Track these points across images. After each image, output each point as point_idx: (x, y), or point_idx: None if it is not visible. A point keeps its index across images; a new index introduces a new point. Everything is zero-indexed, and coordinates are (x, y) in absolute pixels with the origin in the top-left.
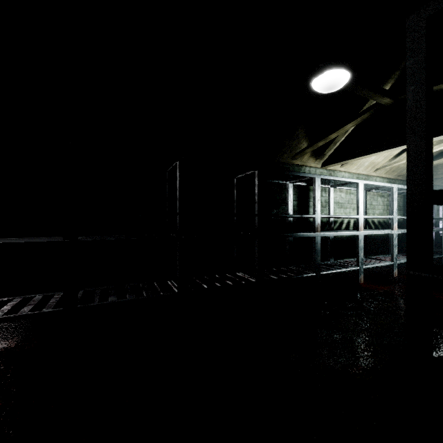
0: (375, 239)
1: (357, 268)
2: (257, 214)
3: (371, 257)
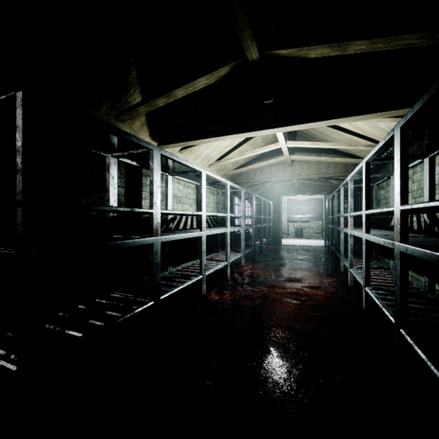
0: (208, 237)
1: (201, 277)
2: (20, 202)
3: (206, 258)
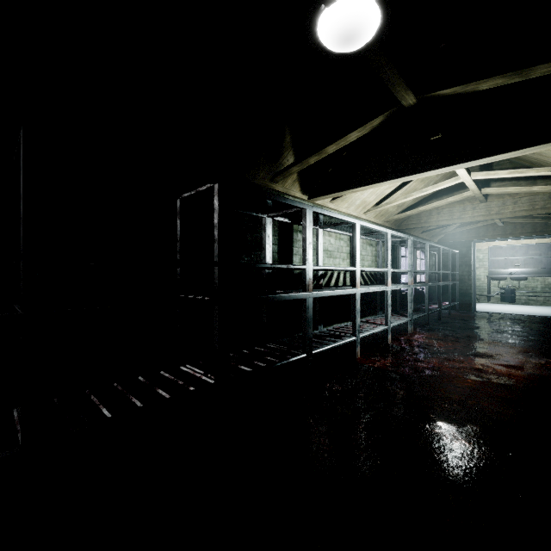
0: (364, 297)
1: (354, 339)
2: (217, 263)
3: (362, 320)
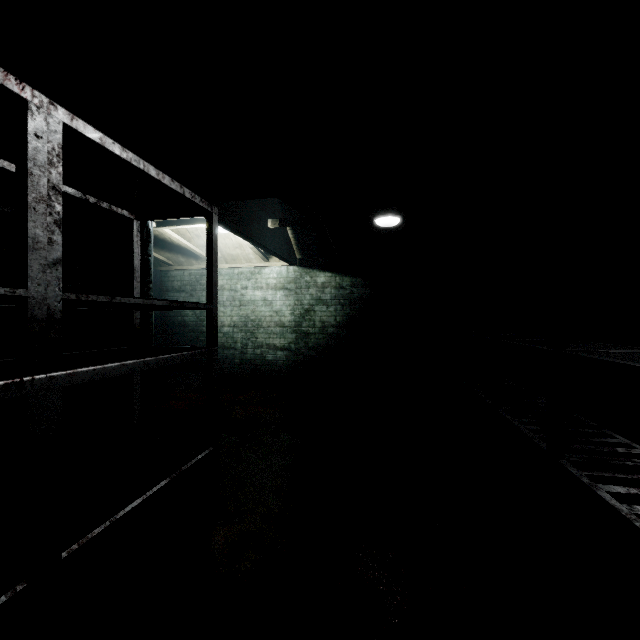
0: None
1: None
2: None
3: None
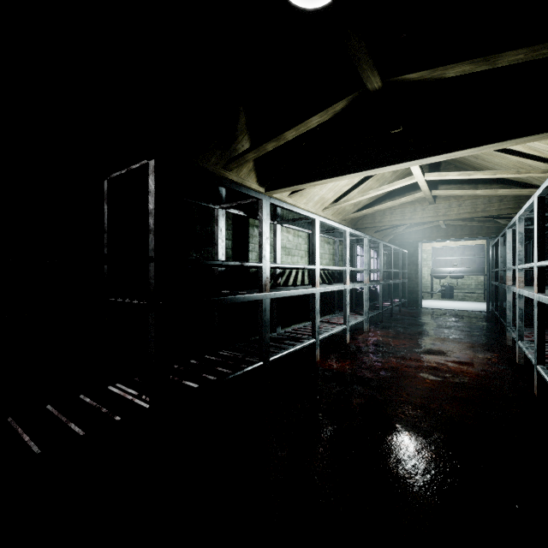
0: (322, 296)
1: (314, 341)
2: (152, 258)
3: (320, 320)
